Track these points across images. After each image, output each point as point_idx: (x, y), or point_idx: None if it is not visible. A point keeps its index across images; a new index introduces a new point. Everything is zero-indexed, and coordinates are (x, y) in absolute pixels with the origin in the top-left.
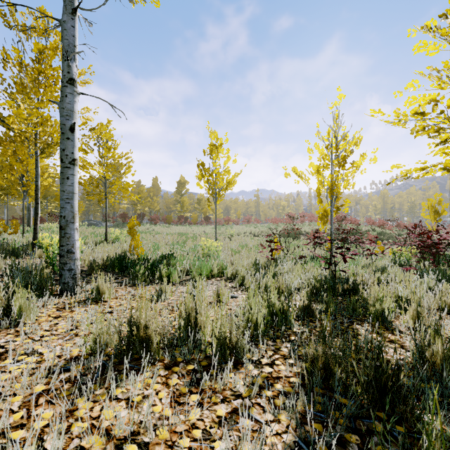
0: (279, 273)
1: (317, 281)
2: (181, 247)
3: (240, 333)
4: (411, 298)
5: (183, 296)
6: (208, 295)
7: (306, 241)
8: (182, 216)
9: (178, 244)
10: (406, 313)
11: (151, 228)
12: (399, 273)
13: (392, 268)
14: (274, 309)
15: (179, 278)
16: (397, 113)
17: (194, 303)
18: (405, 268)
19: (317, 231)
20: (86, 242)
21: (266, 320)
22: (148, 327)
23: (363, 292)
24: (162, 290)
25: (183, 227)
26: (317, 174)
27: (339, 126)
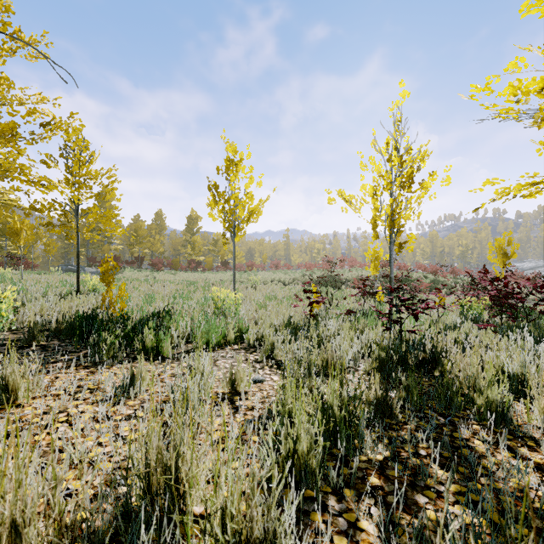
0: (323, 337)
1: (383, 350)
2: (186, 301)
3: (272, 507)
4: (542, 380)
5: (170, 386)
6: (217, 379)
7: (349, 291)
8: (193, 260)
9: (181, 296)
10: (516, 398)
11: (152, 275)
12: (476, 332)
13: (465, 326)
14: (332, 415)
15: (173, 350)
16: (515, 88)
17: (186, 403)
18: (481, 325)
19: (363, 278)
20: (45, 295)
21: (323, 446)
22: (21, 528)
23: (447, 364)
24: (135, 375)
25: (194, 274)
26: (372, 198)
27: (402, 134)
